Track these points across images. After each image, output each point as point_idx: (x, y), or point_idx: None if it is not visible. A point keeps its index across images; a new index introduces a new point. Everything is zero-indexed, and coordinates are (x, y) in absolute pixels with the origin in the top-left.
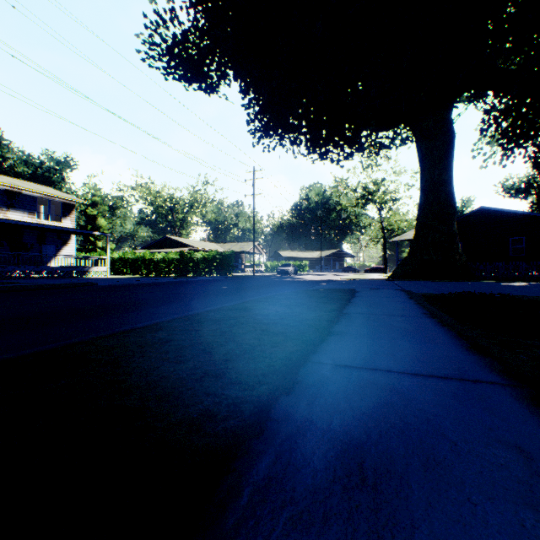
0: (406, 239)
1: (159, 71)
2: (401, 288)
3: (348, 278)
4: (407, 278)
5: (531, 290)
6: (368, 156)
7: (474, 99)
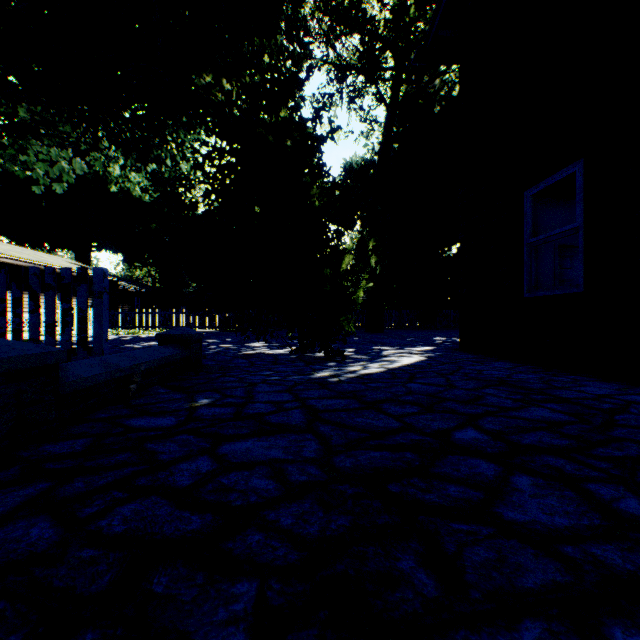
0: None
1: None
2: None
3: None
4: None
5: None
6: None
7: None
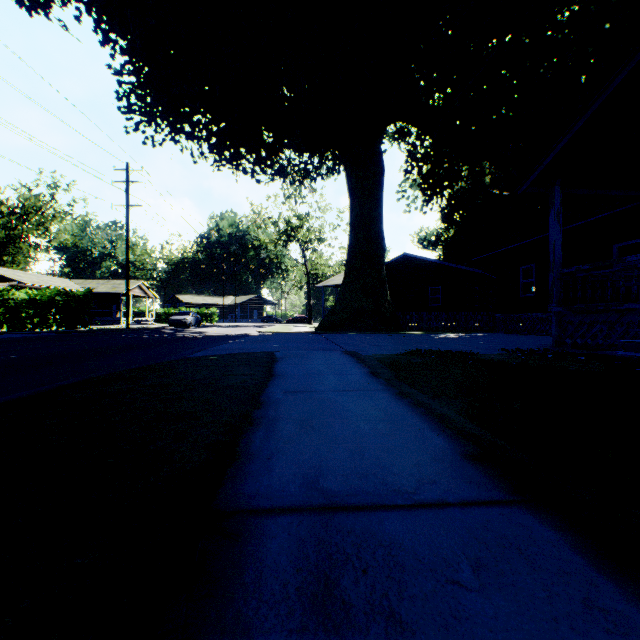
0: (333, 284)
1: None
2: (339, 347)
3: (267, 332)
4: (336, 329)
5: (475, 344)
6: (291, 183)
7: (399, 137)
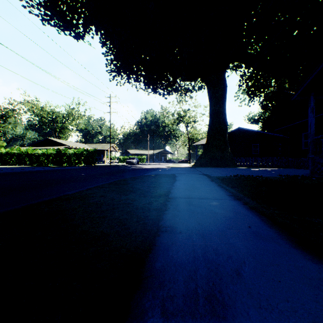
0: (201, 144)
1: (37, 17)
2: (202, 173)
3: (170, 167)
4: (202, 166)
5: (269, 173)
6: (180, 95)
7: (236, 68)
